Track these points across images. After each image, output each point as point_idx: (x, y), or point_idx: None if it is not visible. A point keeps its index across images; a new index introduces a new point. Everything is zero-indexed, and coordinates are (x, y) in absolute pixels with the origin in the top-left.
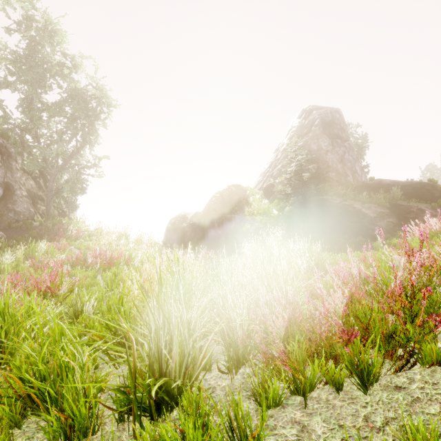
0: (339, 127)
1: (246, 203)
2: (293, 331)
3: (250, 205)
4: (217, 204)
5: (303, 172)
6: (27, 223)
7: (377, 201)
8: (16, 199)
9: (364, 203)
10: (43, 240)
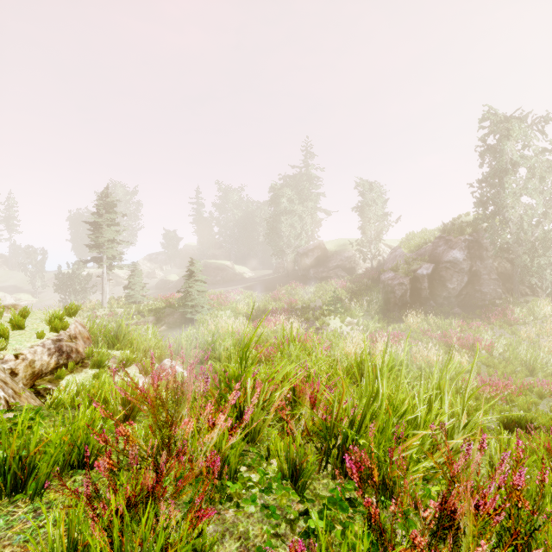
0: None
1: None
2: None
3: None
4: None
5: None
6: (489, 303)
7: None
8: (483, 282)
9: None
10: (453, 318)
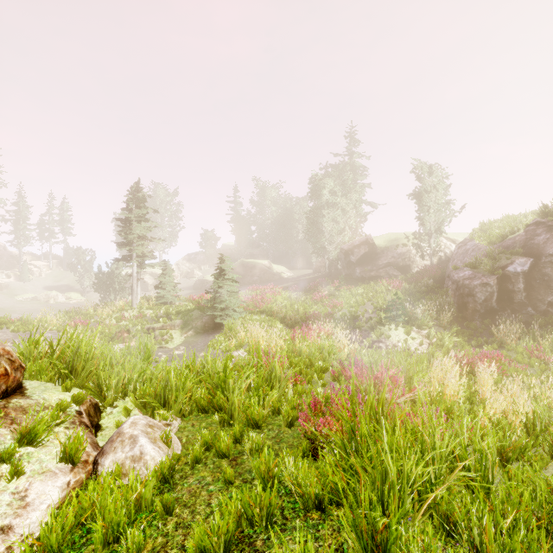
0: None
1: None
2: None
3: None
4: None
5: None
6: None
7: None
8: None
9: None
10: None
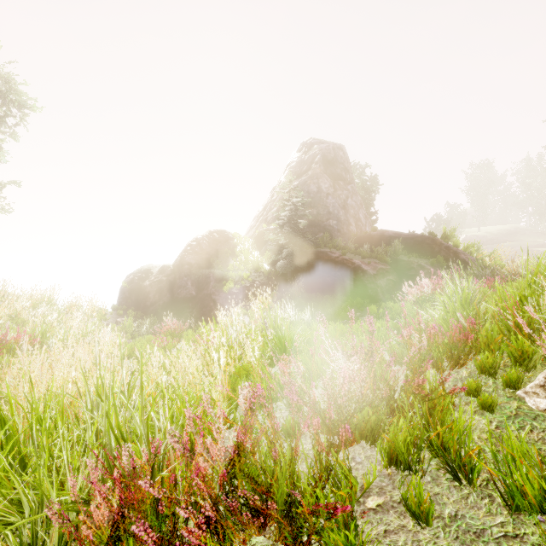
0: (342, 167)
1: (232, 254)
2: (130, 526)
3: (237, 257)
4: (193, 256)
5: (301, 218)
6: None
7: (378, 256)
8: None
9: (364, 258)
10: None
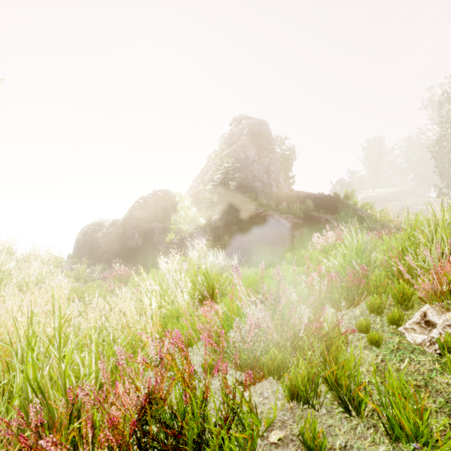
0: (266, 139)
1: (174, 210)
2: None
3: (178, 213)
4: (140, 211)
5: (232, 180)
6: None
7: (294, 212)
8: None
9: (282, 214)
10: None
